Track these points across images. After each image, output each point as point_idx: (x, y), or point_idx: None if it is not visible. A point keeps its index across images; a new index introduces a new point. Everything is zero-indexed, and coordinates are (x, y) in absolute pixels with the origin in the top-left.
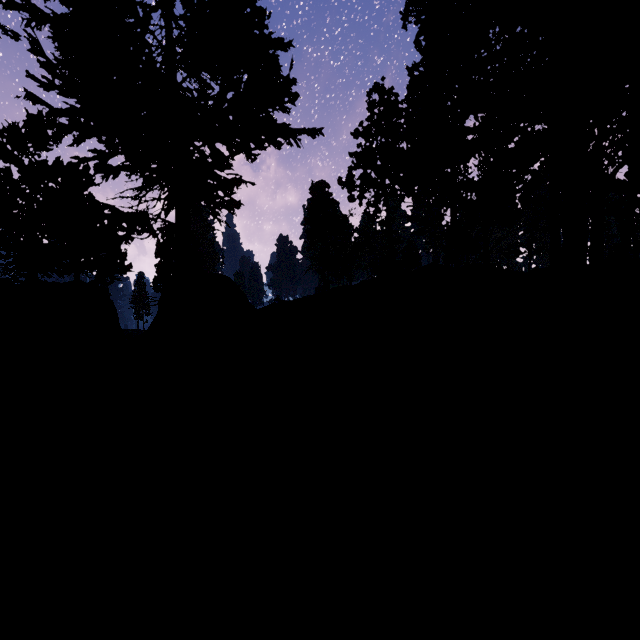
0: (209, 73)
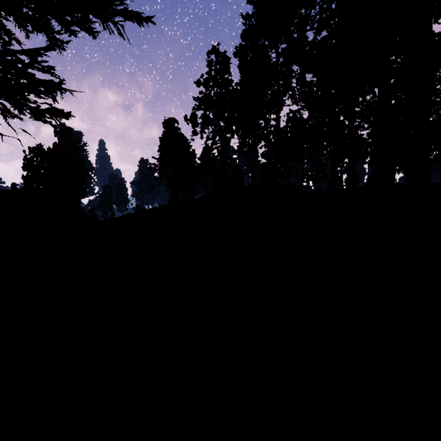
0: None
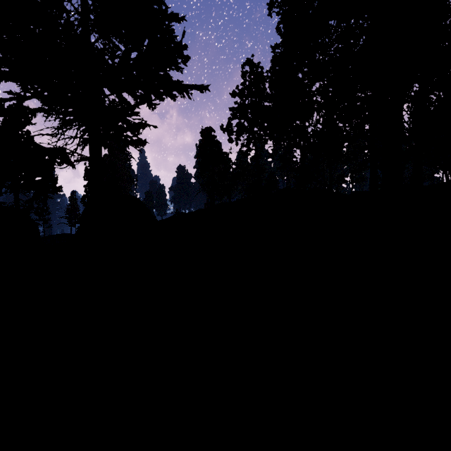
0: (117, 37)
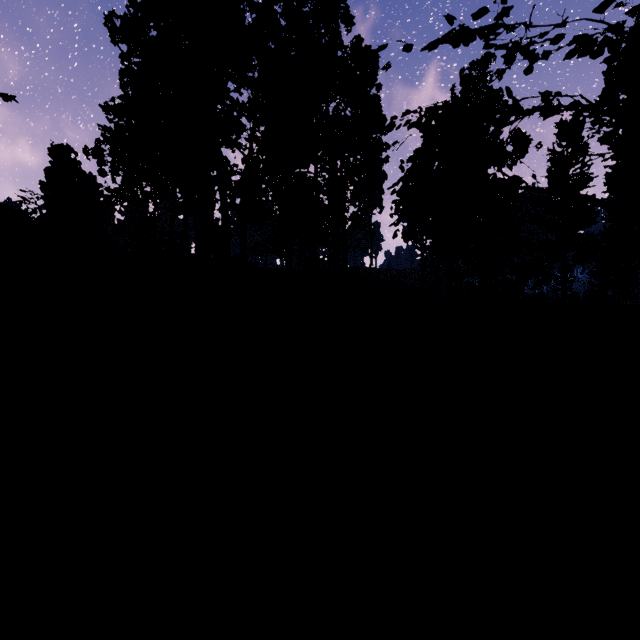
0: None
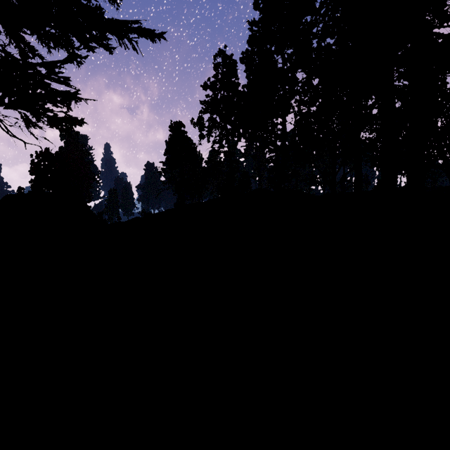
0: None
